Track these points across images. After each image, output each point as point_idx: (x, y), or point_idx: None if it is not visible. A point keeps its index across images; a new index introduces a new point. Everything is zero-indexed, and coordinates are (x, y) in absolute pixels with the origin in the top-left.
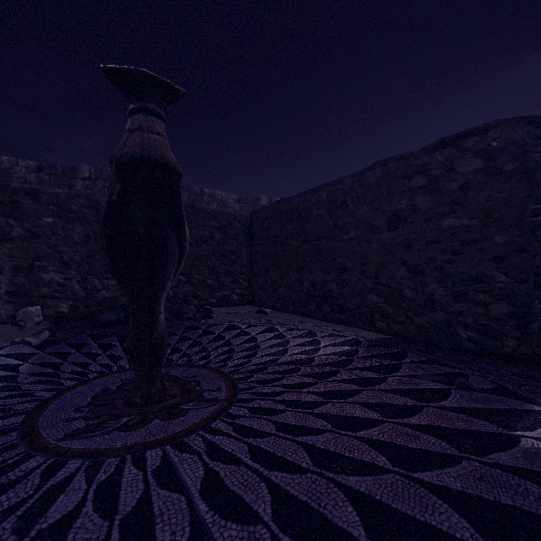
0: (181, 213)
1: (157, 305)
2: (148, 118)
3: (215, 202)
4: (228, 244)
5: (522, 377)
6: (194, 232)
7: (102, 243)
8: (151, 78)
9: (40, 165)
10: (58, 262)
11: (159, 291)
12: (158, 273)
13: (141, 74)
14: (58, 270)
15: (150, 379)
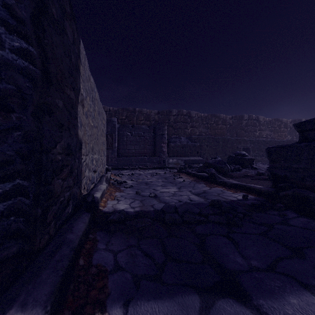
0: None
1: None
2: None
3: (142, 115)
4: None
5: None
6: None
7: None
8: None
9: None
10: None
11: None
12: None
13: None
14: None
15: None
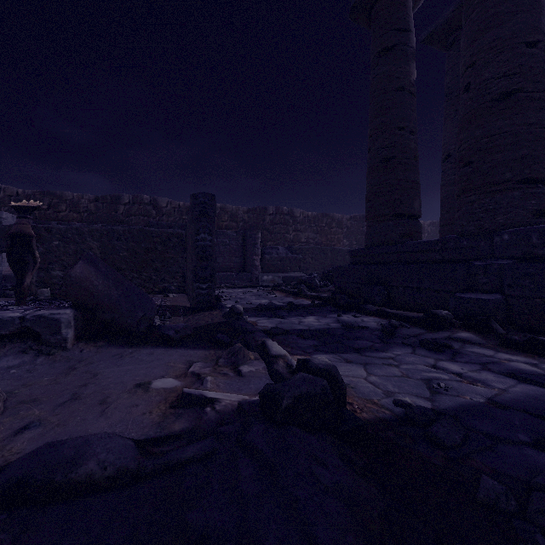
0: (33, 249)
1: (24, 279)
2: (21, 219)
3: (226, 214)
4: (168, 253)
5: (158, 313)
6: (143, 245)
7: (7, 259)
8: (21, 207)
9: (97, 197)
10: (61, 265)
11: (25, 275)
12: (24, 269)
13: (17, 206)
14: (61, 269)
15: (20, 302)
